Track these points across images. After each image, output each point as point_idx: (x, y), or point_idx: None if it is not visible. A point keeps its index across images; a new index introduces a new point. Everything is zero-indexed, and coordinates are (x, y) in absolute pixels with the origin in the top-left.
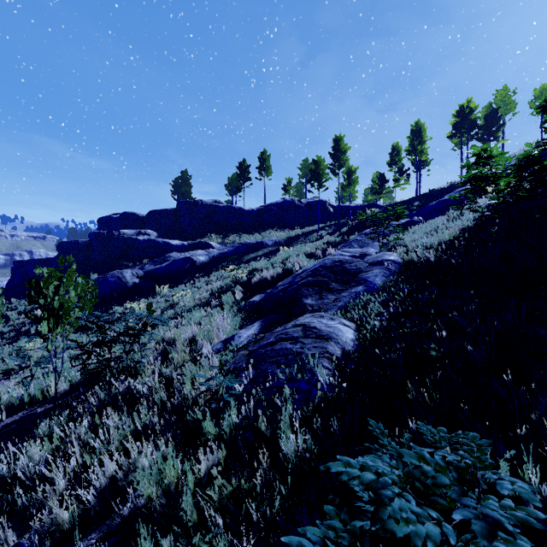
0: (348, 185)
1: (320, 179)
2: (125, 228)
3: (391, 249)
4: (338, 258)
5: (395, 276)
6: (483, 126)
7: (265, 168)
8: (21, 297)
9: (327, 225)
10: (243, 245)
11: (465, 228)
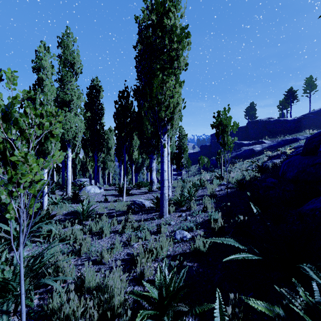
0: None
1: None
2: None
3: None
4: (301, 144)
5: None
6: None
7: (309, 88)
8: (192, 164)
9: None
10: (283, 141)
11: None
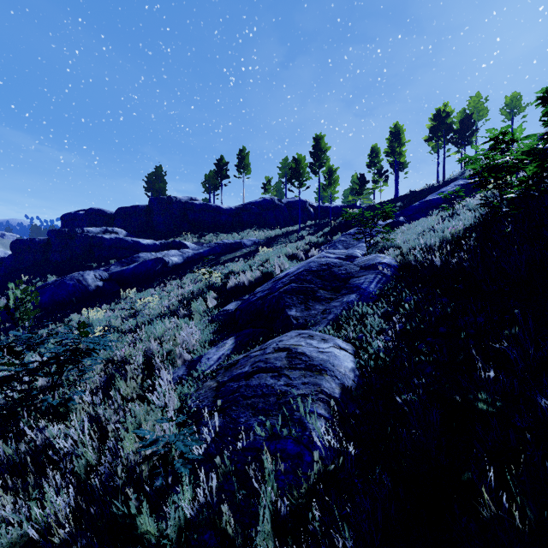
0: (328, 184)
1: (301, 177)
2: (91, 226)
3: (381, 250)
4: (325, 261)
5: (393, 283)
6: (458, 130)
7: (244, 166)
8: None
9: (308, 225)
10: (220, 245)
11: (469, 228)
